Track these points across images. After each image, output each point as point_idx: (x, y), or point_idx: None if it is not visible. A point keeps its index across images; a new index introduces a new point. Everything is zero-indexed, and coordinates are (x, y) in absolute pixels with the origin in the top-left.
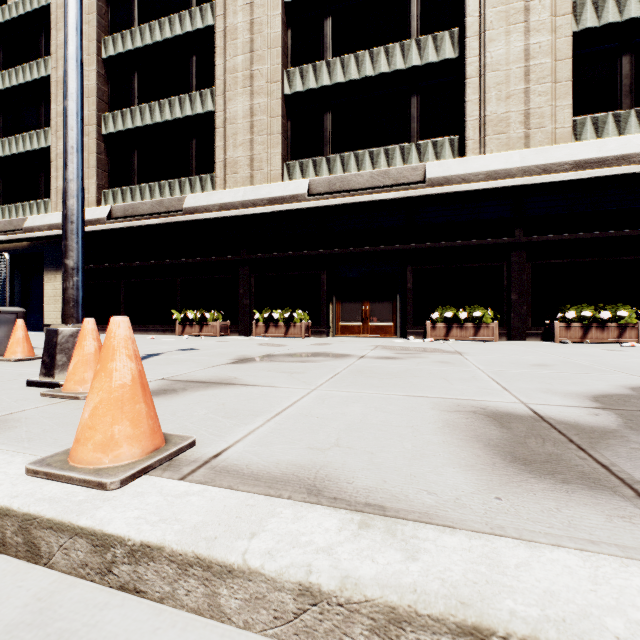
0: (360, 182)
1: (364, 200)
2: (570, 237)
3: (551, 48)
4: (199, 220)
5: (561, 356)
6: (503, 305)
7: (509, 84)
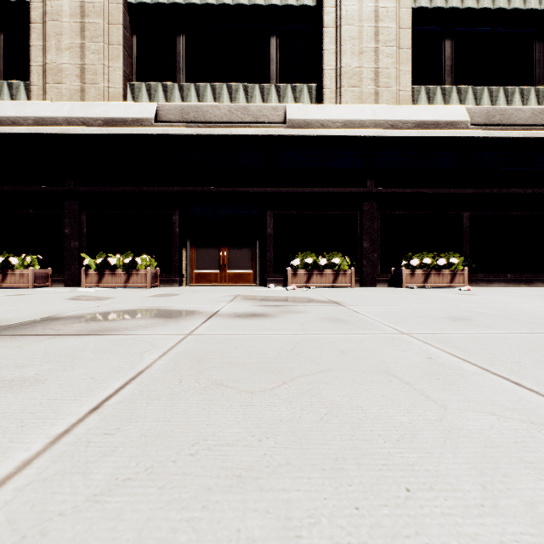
0: (217, 115)
1: (221, 133)
2: (412, 191)
3: (396, 15)
4: (2, 135)
5: (444, 303)
6: (356, 253)
7: (362, 40)
